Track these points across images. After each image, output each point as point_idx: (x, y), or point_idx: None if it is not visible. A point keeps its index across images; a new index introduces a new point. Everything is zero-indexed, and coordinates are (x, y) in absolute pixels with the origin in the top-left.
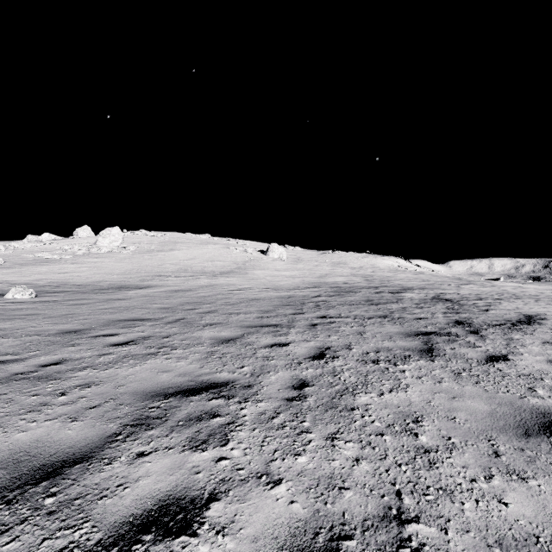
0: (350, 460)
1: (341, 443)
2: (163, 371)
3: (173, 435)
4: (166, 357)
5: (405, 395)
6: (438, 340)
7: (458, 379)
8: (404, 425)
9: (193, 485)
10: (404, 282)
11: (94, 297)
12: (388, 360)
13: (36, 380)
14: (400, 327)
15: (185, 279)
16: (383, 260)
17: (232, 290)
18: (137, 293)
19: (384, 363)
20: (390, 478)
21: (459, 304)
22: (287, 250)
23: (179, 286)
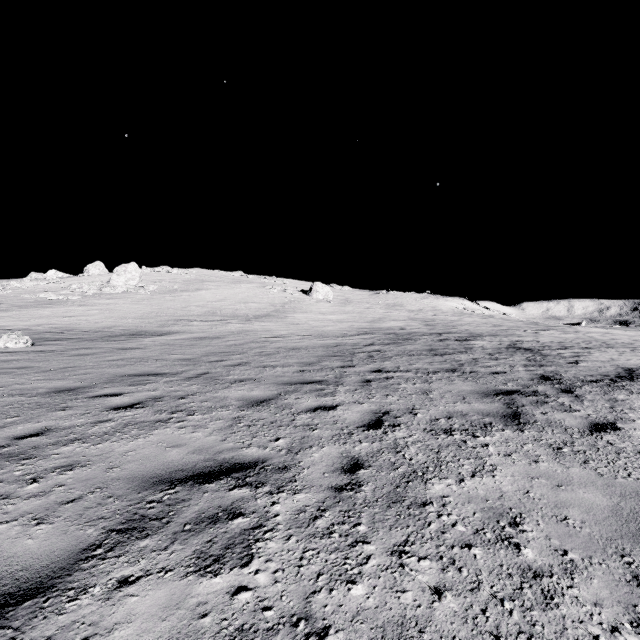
0: (428, 591)
1: (412, 561)
2: (173, 445)
3: (175, 548)
4: (180, 425)
5: (493, 481)
6: (524, 401)
7: (559, 456)
8: (498, 530)
9: (195, 639)
10: (471, 327)
11: (102, 345)
12: (464, 430)
13: (4, 459)
14: (474, 384)
15: (212, 323)
16: (446, 301)
17: (268, 337)
18: (154, 341)
19: (459, 434)
20: (490, 625)
21: (541, 355)
22: (334, 290)
23: (206, 333)
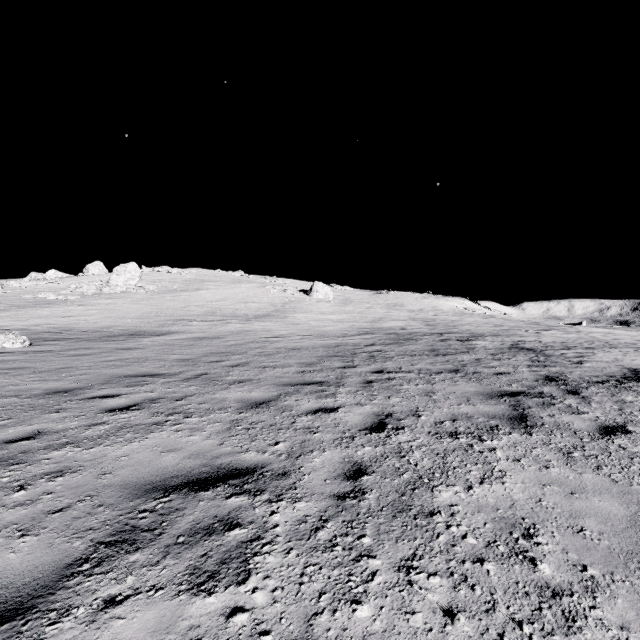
0: (439, 612)
1: (421, 578)
2: (168, 450)
3: (167, 563)
4: (176, 428)
5: (503, 489)
6: (530, 403)
7: (570, 462)
8: (511, 543)
9: None
10: (472, 327)
11: (100, 345)
12: (470, 433)
13: None
14: (478, 385)
15: (212, 323)
16: (446, 301)
17: (268, 337)
18: (153, 341)
19: (465, 437)
20: None
21: (544, 355)
22: (334, 290)
23: (205, 333)
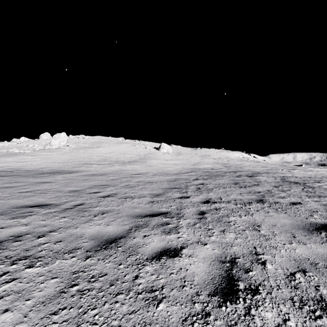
0: None
1: None
2: None
3: None
4: (1, 292)
5: None
6: None
7: None
8: None
9: None
10: (251, 168)
11: (29, 180)
12: None
13: None
14: (287, 216)
15: (103, 166)
16: (233, 153)
17: (134, 174)
18: (64, 177)
19: None
20: None
21: (309, 187)
22: (172, 147)
23: (98, 171)
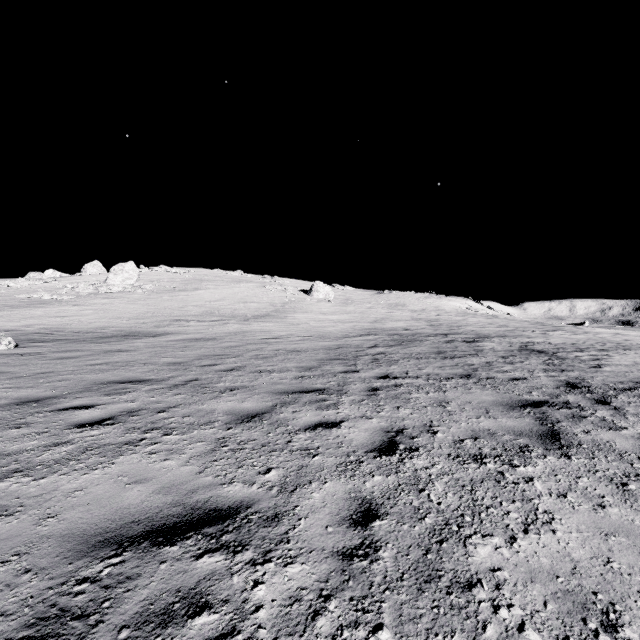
0: None
1: None
2: (136, 480)
3: None
4: (151, 450)
5: (556, 541)
6: (557, 415)
7: (629, 498)
8: None
9: None
10: (477, 328)
11: (90, 347)
12: (498, 456)
13: None
14: (494, 393)
15: (209, 324)
16: (449, 301)
17: (266, 338)
18: (146, 343)
19: (493, 462)
20: None
21: (558, 358)
22: (335, 290)
23: (202, 334)
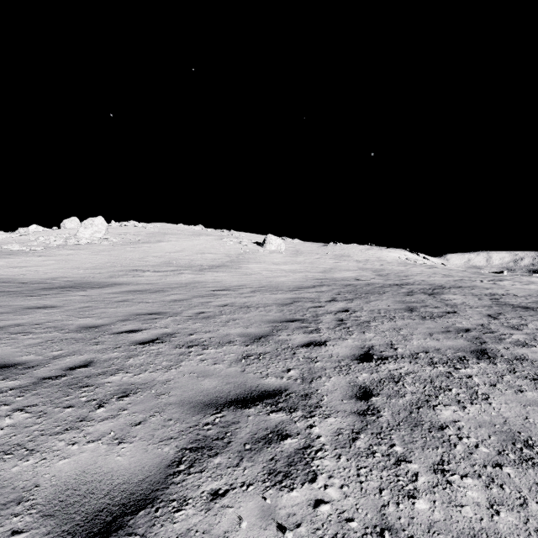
0: None
1: None
2: None
3: None
4: None
5: None
6: None
7: None
8: None
9: None
10: (425, 278)
11: (15, 302)
12: None
13: None
14: None
15: (164, 274)
16: (389, 252)
17: (216, 289)
18: (85, 295)
19: None
20: None
21: None
22: (285, 242)
23: (151, 284)
